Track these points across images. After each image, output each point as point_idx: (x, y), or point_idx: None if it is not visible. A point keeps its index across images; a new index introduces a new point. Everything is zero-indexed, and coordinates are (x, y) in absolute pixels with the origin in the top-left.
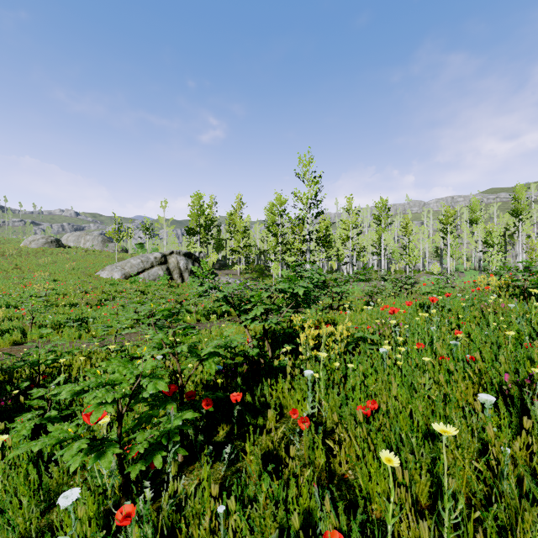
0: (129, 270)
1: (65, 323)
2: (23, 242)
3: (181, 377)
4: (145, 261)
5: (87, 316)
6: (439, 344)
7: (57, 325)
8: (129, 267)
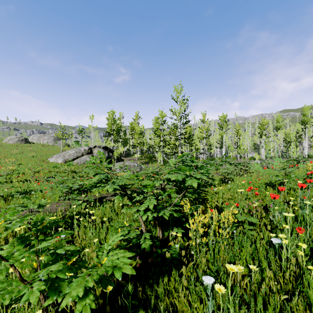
0: (68, 157)
1: (15, 194)
2: (4, 140)
3: (47, 311)
4: (78, 151)
5: (32, 189)
6: (312, 226)
7: (10, 196)
8: (68, 156)
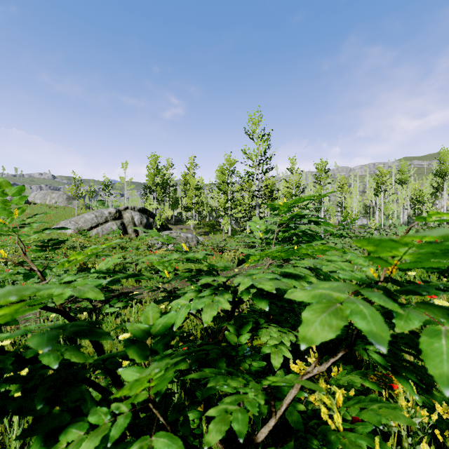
0: (83, 224)
1: None
2: None
3: None
4: (99, 215)
5: None
6: None
7: None
8: (83, 222)
